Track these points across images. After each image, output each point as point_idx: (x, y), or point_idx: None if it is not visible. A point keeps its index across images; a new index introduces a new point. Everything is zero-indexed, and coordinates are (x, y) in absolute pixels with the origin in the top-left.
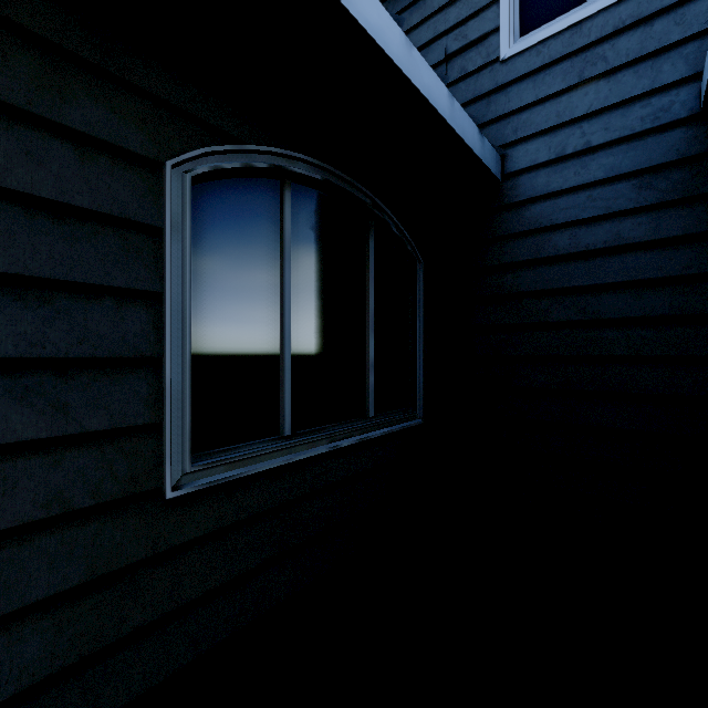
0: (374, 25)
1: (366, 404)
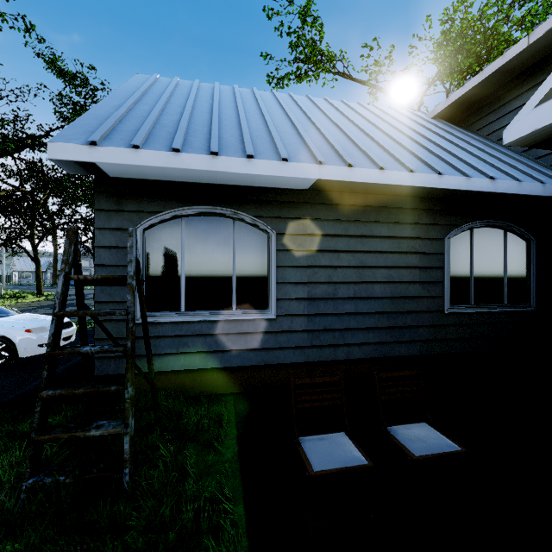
0: (505, 189)
1: (503, 299)
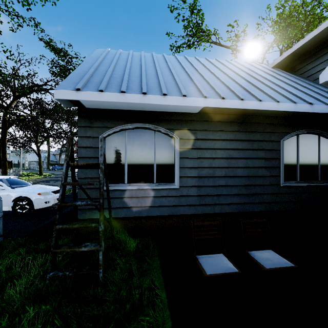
0: (319, 110)
1: (318, 177)
